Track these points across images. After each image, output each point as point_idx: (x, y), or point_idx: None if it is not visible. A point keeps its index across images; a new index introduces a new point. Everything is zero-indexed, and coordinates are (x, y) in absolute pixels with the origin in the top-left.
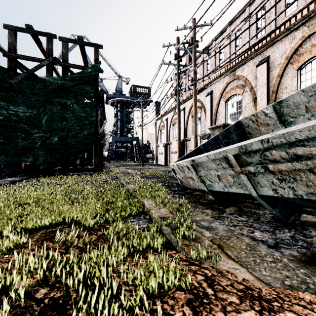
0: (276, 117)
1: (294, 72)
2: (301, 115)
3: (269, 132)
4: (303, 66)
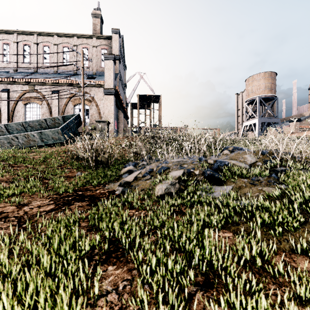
0: (6, 129)
1: (23, 105)
2: (15, 130)
3: (4, 134)
4: (27, 104)
